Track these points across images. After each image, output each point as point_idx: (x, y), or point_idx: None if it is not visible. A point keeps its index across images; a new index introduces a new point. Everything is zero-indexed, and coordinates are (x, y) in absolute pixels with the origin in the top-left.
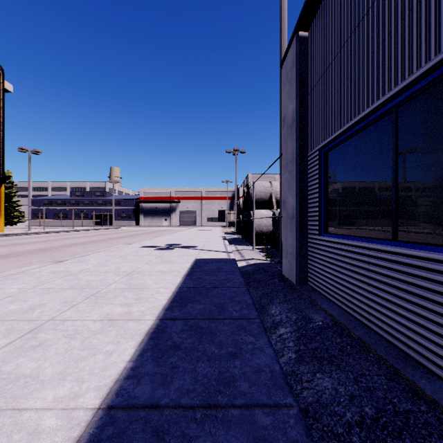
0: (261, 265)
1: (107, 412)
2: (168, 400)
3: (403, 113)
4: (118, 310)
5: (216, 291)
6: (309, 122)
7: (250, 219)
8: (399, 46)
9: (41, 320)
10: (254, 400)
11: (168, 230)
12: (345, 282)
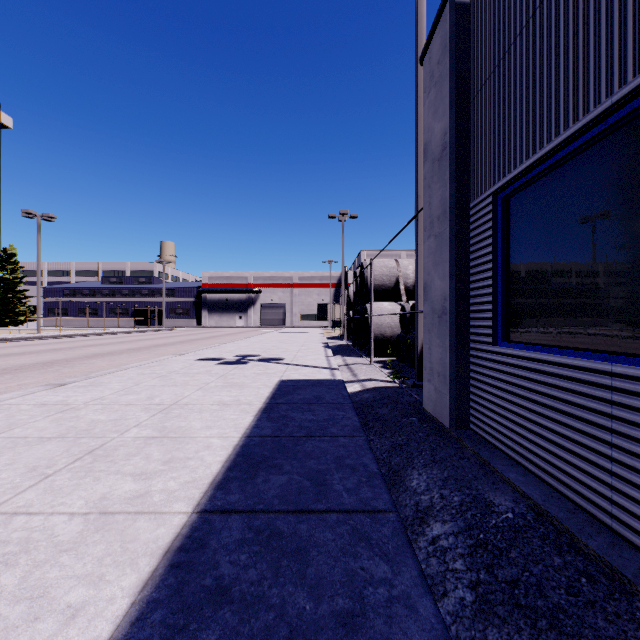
0: (385, 391)
1: None
2: None
3: None
4: (125, 488)
5: (311, 443)
6: (473, 149)
7: (365, 317)
8: None
9: None
10: None
11: (243, 333)
12: (553, 434)
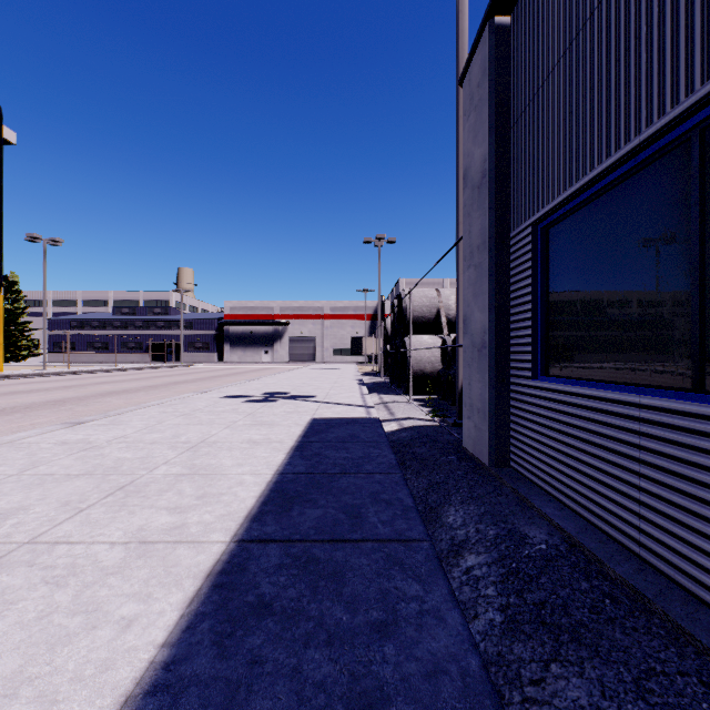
0: (424, 429)
1: None
2: None
3: None
4: (161, 520)
5: (346, 480)
6: (513, 177)
7: (403, 351)
8: None
9: (11, 542)
10: None
11: (270, 370)
12: (588, 468)
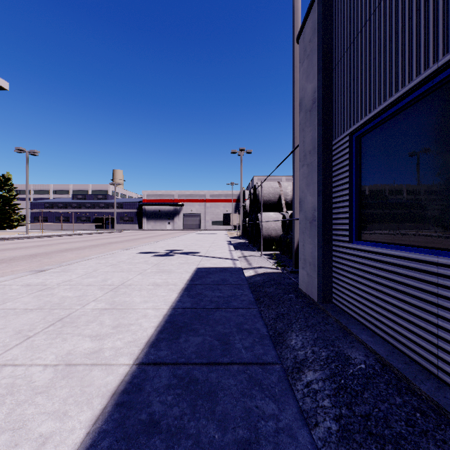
0: (271, 275)
1: None
2: None
3: None
4: (84, 346)
5: (219, 313)
6: (335, 103)
7: (257, 223)
8: None
9: None
10: None
11: (171, 234)
12: (393, 307)
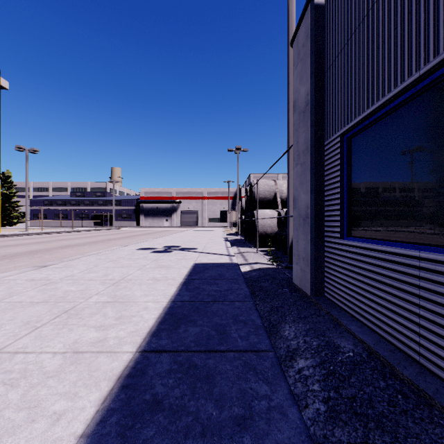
0: (267, 270)
1: None
2: None
3: None
4: (90, 336)
5: (216, 306)
6: (327, 105)
7: (253, 220)
8: None
9: None
10: None
11: (169, 231)
12: (380, 299)
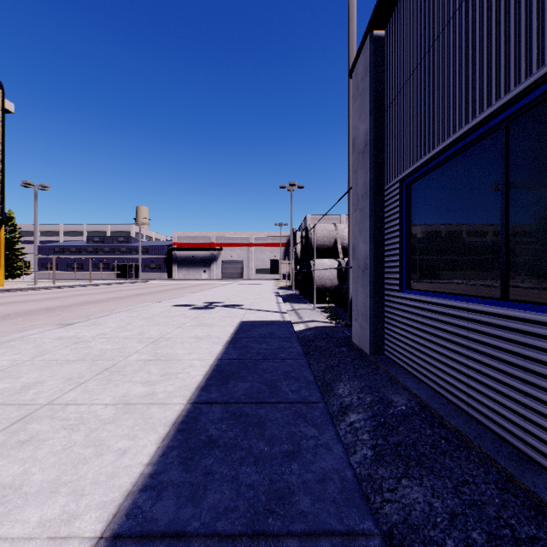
0: (324, 329)
1: (112, 544)
2: (198, 524)
3: (516, 130)
4: (137, 390)
5: (266, 363)
6: (387, 146)
7: (309, 271)
8: (512, 39)
9: (36, 404)
10: (319, 524)
11: (208, 285)
12: (436, 354)
